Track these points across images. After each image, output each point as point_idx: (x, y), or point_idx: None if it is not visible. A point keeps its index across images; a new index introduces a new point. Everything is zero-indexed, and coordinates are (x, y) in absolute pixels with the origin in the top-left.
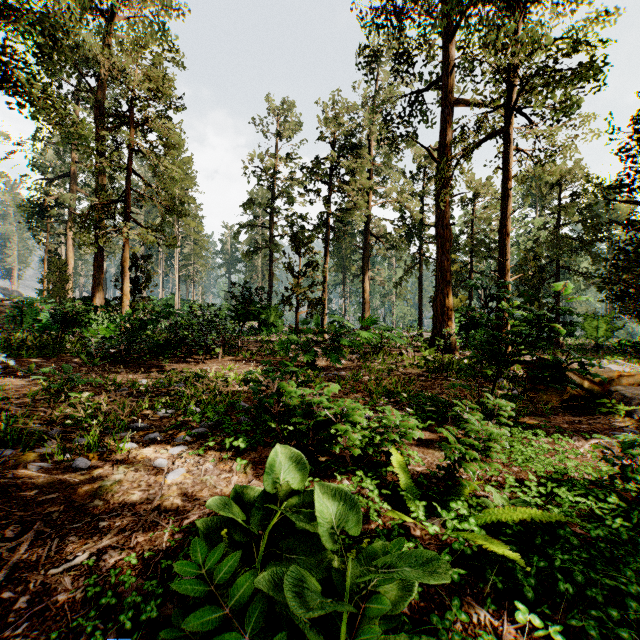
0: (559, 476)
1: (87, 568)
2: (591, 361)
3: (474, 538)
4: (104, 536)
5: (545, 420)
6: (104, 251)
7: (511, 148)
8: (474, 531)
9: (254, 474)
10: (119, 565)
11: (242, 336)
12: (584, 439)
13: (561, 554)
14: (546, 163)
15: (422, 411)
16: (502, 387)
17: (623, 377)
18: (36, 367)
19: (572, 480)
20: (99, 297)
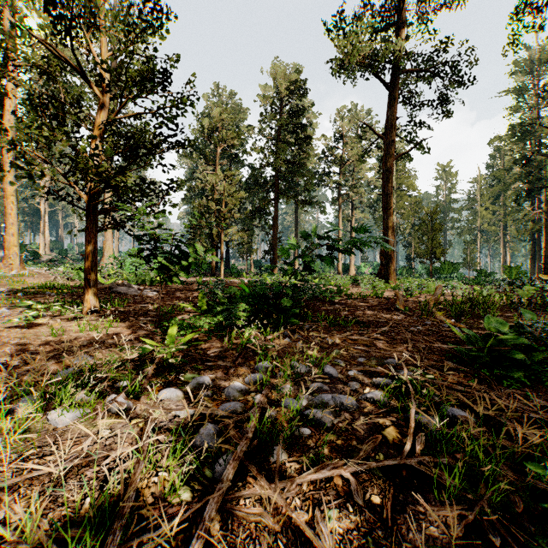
0: None
1: None
2: None
3: None
4: None
5: None
6: None
7: None
8: None
9: None
10: None
11: None
12: None
13: None
14: None
15: None
16: None
17: None
18: None
19: None
20: None
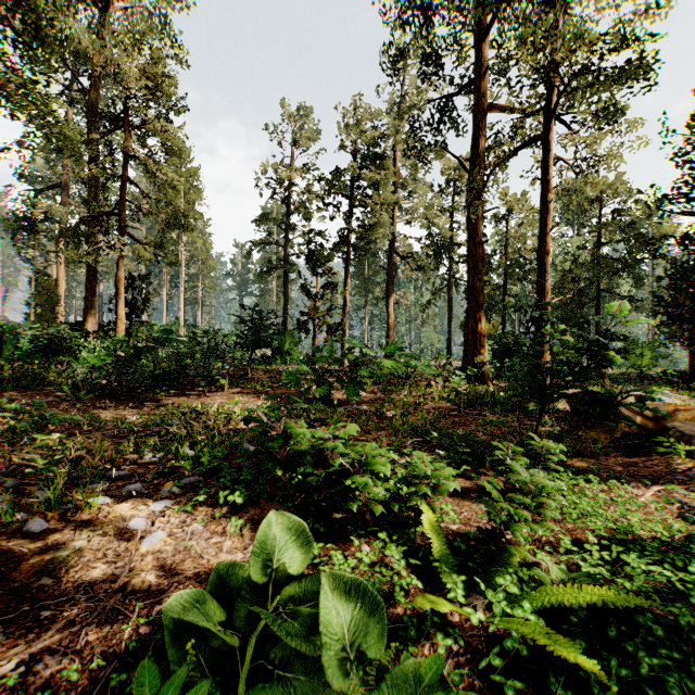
0: (624, 536)
1: (9, 686)
2: (652, 395)
3: (532, 633)
4: (44, 633)
5: (597, 463)
6: (101, 271)
7: (551, 156)
8: (530, 620)
9: (252, 537)
10: (55, 679)
11: (253, 365)
12: (644, 486)
13: (647, 656)
14: (589, 174)
15: (455, 452)
16: (543, 423)
17: (679, 411)
18: (10, 402)
19: (640, 541)
20: (92, 322)
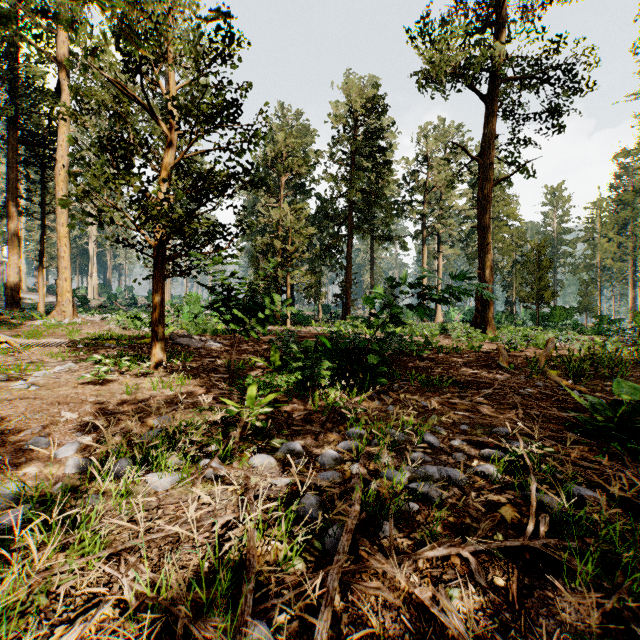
0: None
1: None
2: None
3: None
4: None
5: None
6: None
7: None
8: None
9: None
10: None
11: None
12: None
13: None
14: None
15: None
16: None
17: None
18: None
19: None
20: None
